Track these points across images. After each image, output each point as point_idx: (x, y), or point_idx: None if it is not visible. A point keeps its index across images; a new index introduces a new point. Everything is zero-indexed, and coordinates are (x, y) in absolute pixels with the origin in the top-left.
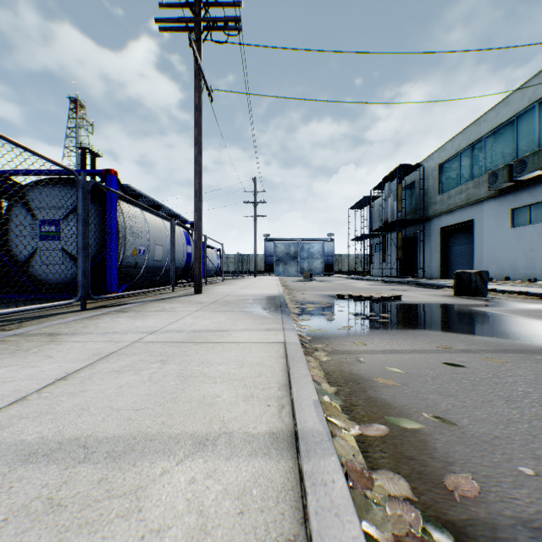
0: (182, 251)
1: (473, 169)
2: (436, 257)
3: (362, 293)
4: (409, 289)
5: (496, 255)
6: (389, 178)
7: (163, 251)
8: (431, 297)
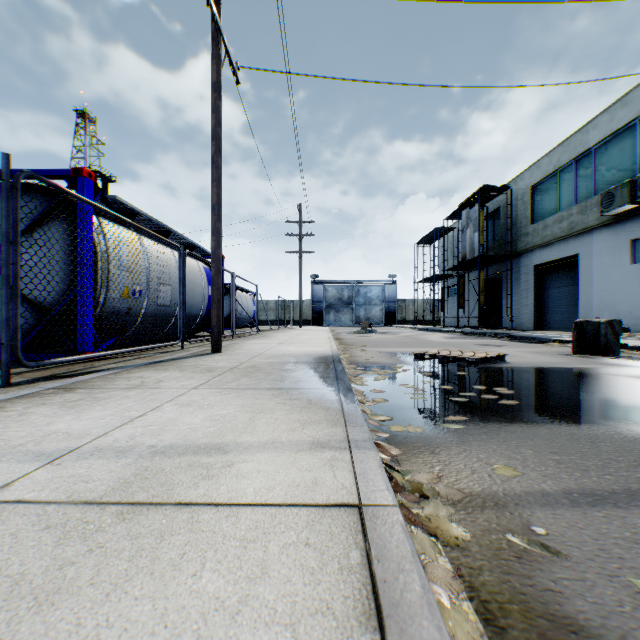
0: (201, 294)
1: (578, 190)
2: (528, 302)
3: (449, 351)
4: (502, 343)
5: (610, 299)
6: (467, 204)
7: (171, 293)
8: (543, 357)
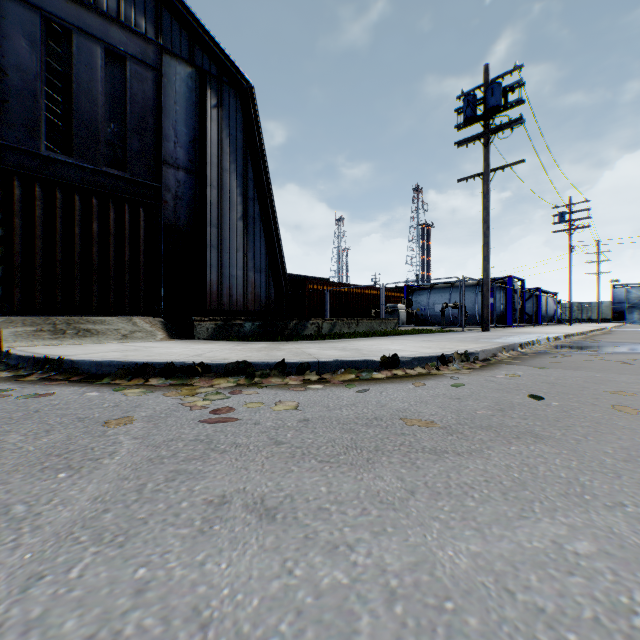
0: (552, 309)
1: None
2: None
3: None
4: None
5: None
6: None
7: (547, 310)
8: None
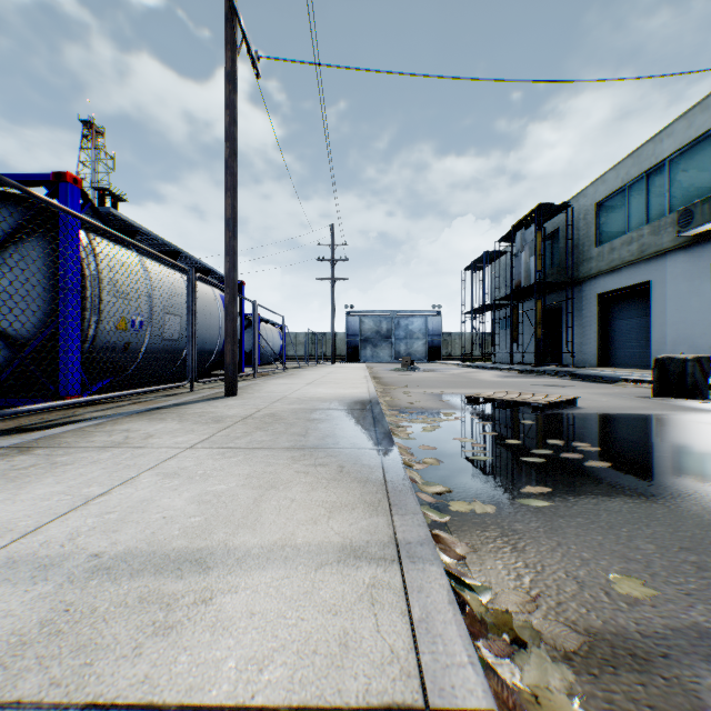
0: (217, 326)
1: (650, 208)
2: (591, 335)
3: (509, 394)
4: (566, 383)
5: (688, 332)
6: (521, 224)
7: (180, 325)
8: (620, 400)
